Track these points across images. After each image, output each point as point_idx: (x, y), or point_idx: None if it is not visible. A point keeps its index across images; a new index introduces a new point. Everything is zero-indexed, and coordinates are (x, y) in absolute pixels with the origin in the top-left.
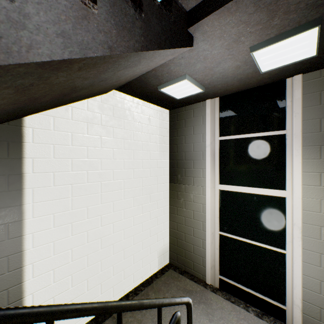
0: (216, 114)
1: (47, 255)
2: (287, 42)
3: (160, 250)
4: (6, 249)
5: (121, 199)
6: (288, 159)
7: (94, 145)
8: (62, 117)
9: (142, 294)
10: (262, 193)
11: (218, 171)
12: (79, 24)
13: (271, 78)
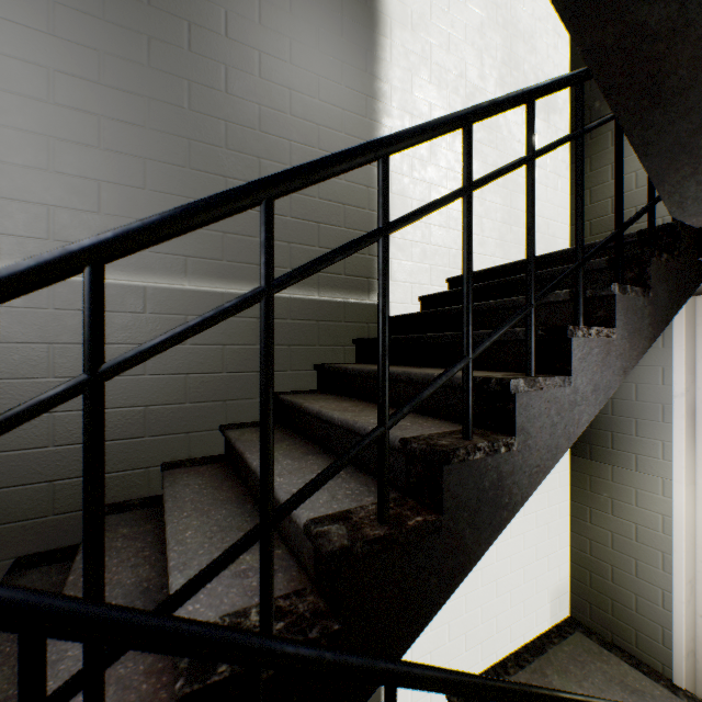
0: (698, 325)
1: None
2: None
3: (552, 589)
4: None
5: None
6: None
7: None
8: None
9: (532, 670)
10: None
11: None
12: (603, 364)
13: None
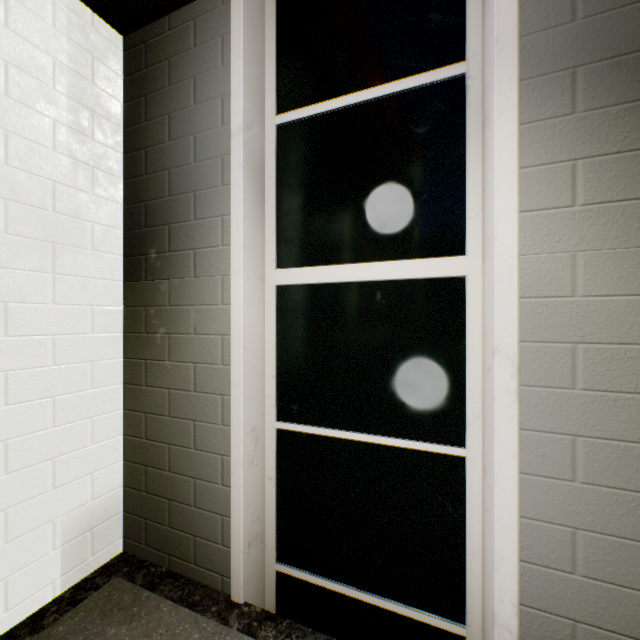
0: (268, 41)
1: None
2: None
3: (73, 519)
4: None
5: None
6: (474, 151)
7: None
8: None
9: None
10: (401, 275)
11: (276, 228)
12: None
13: None
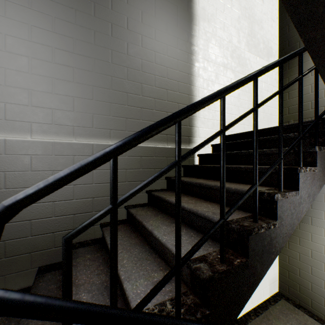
0: None
1: None
2: None
3: (270, 279)
4: None
5: None
6: None
7: None
8: None
9: (262, 317)
10: None
11: None
12: (312, 184)
13: None
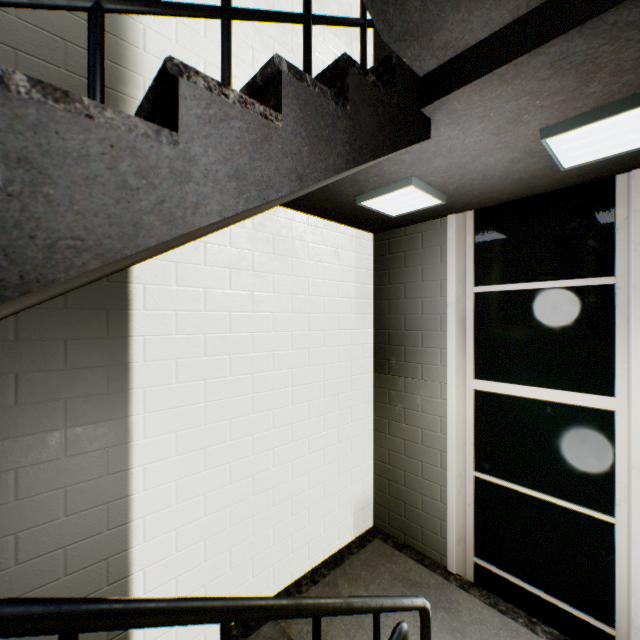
0: (468, 241)
1: (166, 504)
2: (617, 119)
3: (356, 502)
4: (105, 491)
5: (287, 405)
6: (620, 334)
7: (241, 307)
8: (189, 261)
9: (325, 583)
10: (565, 401)
11: (473, 354)
12: (257, 151)
13: (582, 175)
